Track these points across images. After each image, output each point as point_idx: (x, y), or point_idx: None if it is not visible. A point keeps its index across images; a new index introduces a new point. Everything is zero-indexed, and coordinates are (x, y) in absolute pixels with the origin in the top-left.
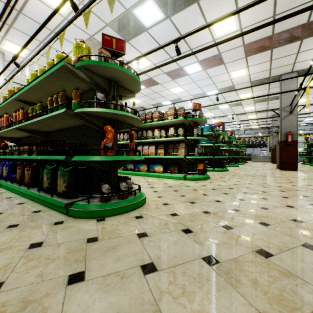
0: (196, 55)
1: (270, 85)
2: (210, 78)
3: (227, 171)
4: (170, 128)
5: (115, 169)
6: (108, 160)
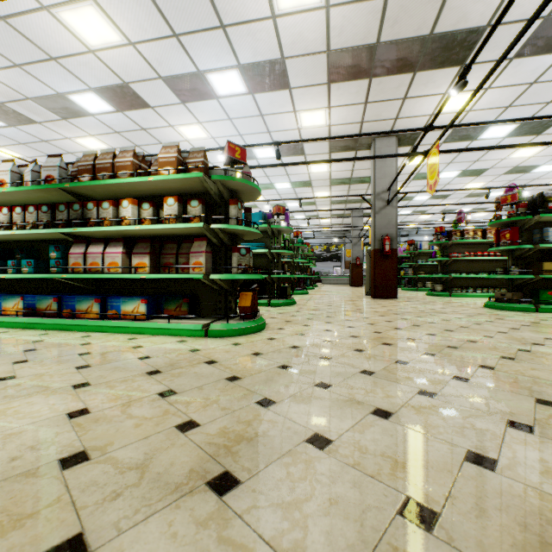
0: (235, 46)
1: (357, 155)
2: (262, 117)
3: (294, 305)
4: (166, 198)
5: None
6: None
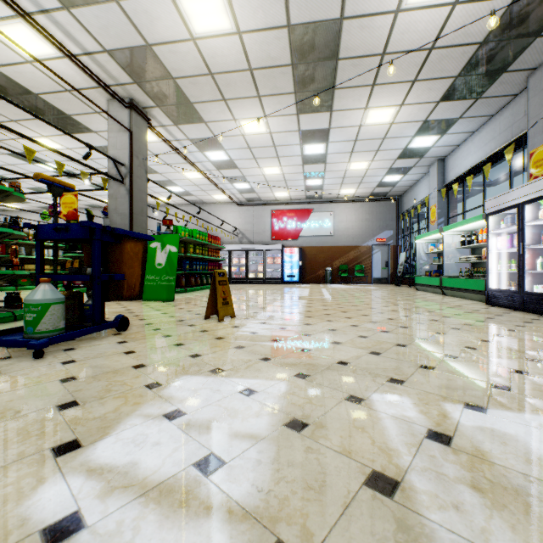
0: None
1: None
2: None
3: None
4: None
5: None
6: None
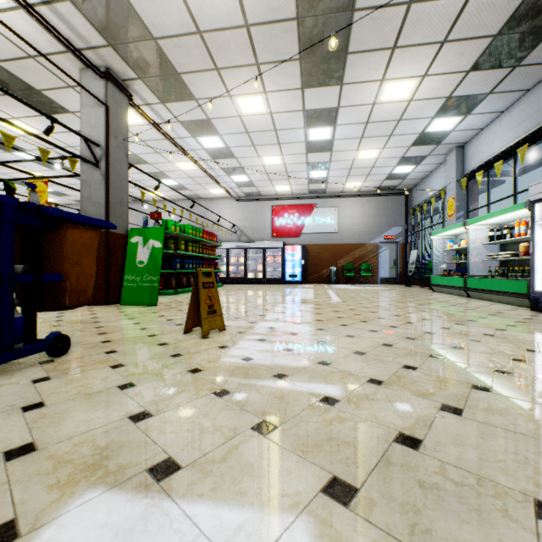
0: None
1: None
2: None
3: None
4: None
5: None
6: None
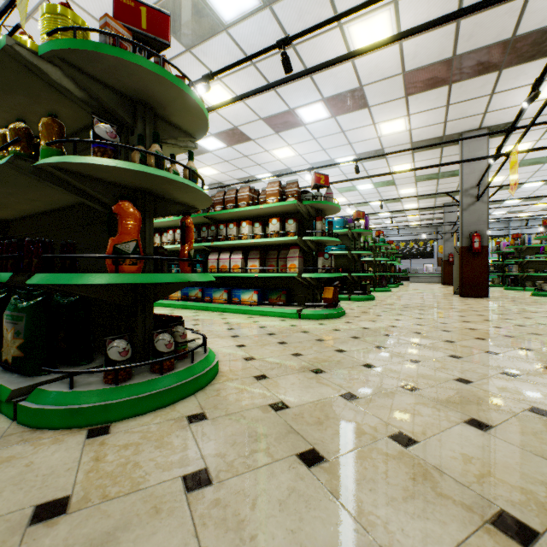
0: (320, 86)
1: (444, 151)
2: (343, 133)
3: (373, 301)
4: (271, 219)
5: (146, 303)
6: (129, 283)
